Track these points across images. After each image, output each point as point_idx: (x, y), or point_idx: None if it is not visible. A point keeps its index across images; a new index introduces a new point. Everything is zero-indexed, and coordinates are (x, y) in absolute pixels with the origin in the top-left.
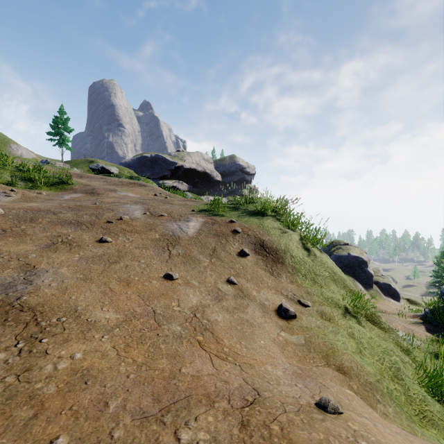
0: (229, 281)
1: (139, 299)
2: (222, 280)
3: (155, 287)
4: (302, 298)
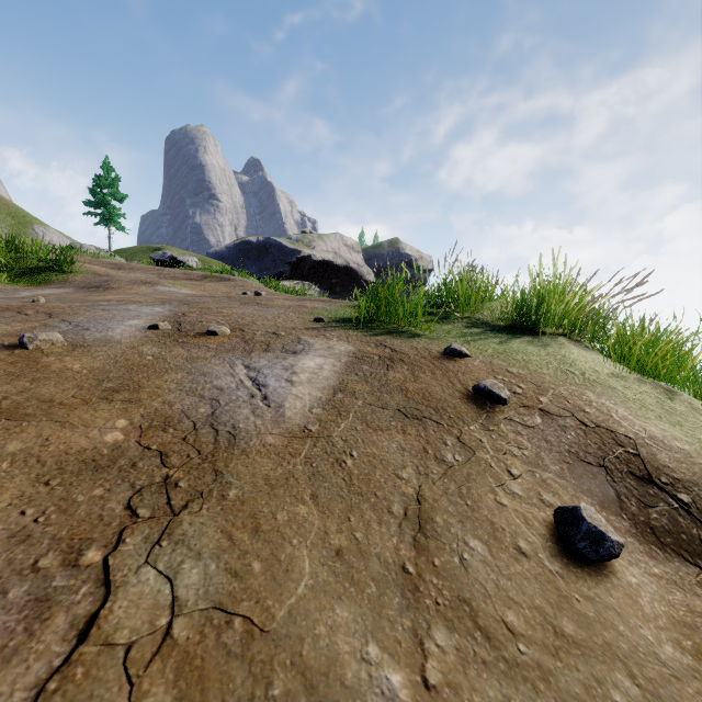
0: None
1: None
2: None
3: None
4: None
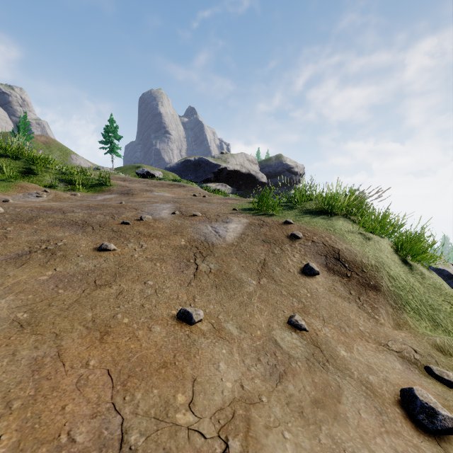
0: (292, 324)
1: (104, 384)
2: (280, 321)
3: (153, 343)
4: (433, 363)
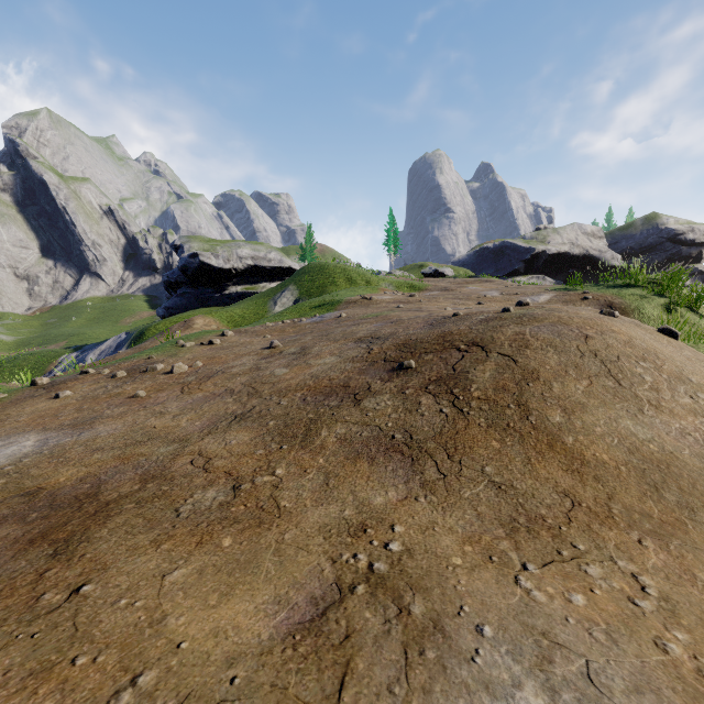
0: None
1: None
2: None
3: None
4: None
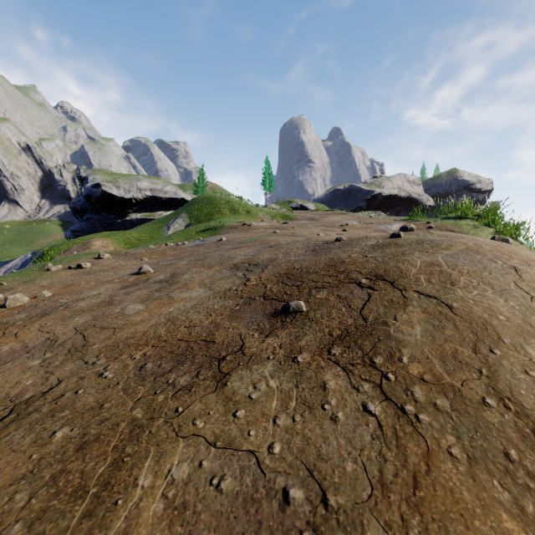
0: None
1: None
2: None
3: None
4: None
